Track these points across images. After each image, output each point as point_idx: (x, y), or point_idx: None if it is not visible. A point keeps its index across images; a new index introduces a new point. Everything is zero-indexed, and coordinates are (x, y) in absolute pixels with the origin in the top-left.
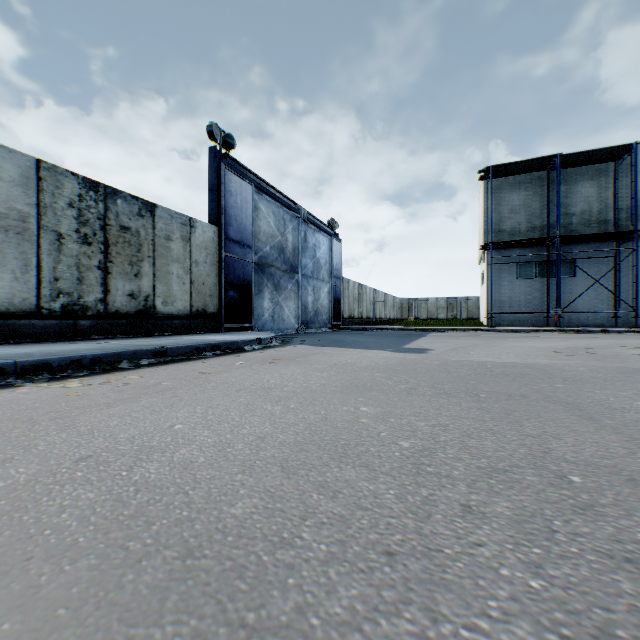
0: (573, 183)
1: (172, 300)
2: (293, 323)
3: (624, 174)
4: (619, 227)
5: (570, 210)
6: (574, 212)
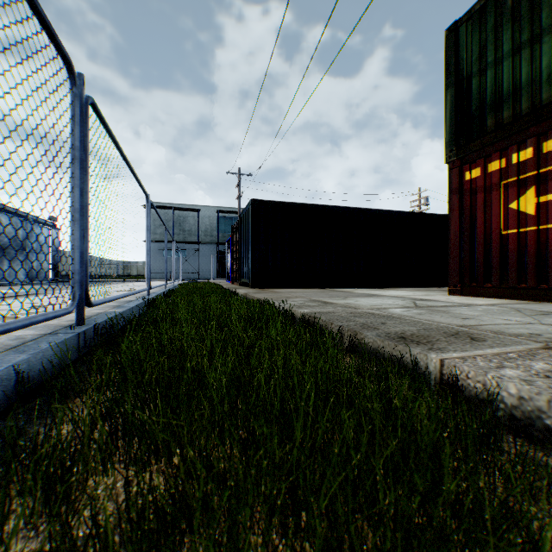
0: (186, 217)
1: None
2: (24, 278)
3: (203, 217)
4: (202, 238)
5: (185, 229)
6: (186, 230)
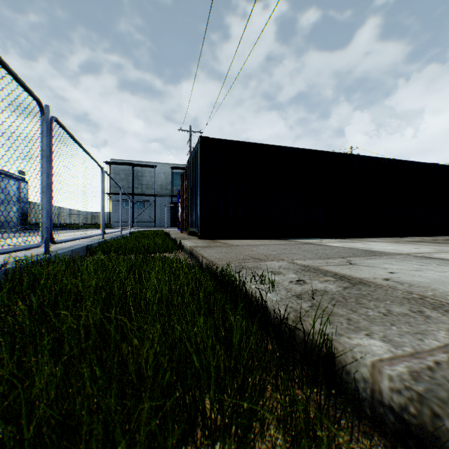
0: (144, 173)
1: None
2: None
3: (159, 173)
4: (158, 191)
5: (143, 183)
6: (144, 184)
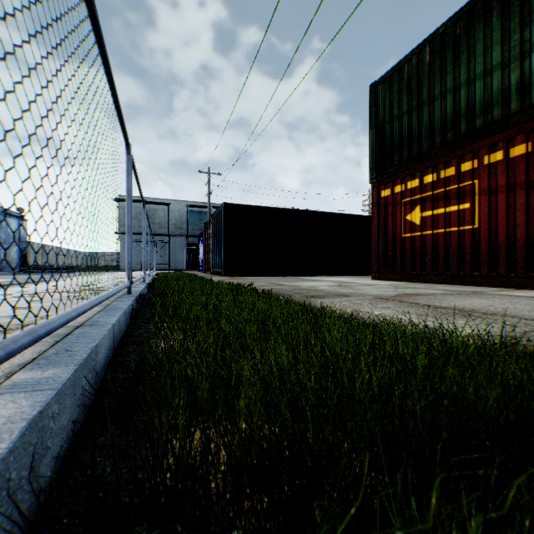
0: (156, 210)
1: None
2: None
3: (173, 211)
4: (172, 231)
5: (155, 221)
6: (156, 222)
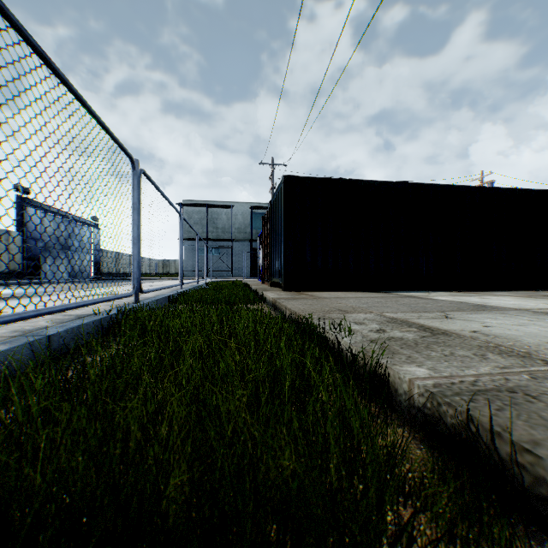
0: (219, 214)
1: (2, 266)
2: (66, 276)
3: (237, 214)
4: (235, 236)
5: (218, 226)
6: (220, 227)
